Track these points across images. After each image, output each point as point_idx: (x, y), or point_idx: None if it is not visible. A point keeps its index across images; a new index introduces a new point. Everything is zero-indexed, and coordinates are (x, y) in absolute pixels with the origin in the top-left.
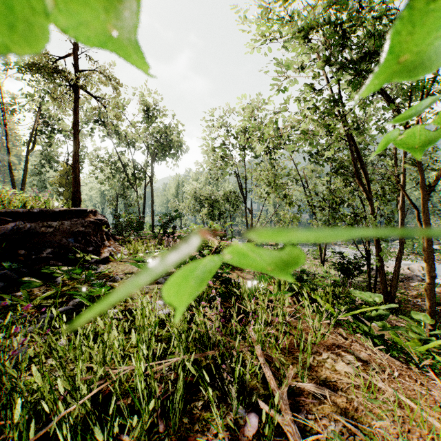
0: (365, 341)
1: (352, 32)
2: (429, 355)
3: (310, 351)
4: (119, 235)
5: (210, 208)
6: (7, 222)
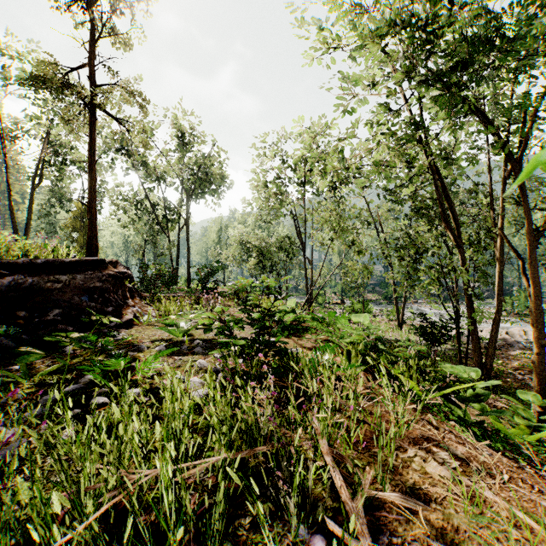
0: (461, 431)
1: (440, 34)
2: (541, 447)
3: (393, 448)
4: (146, 291)
5: (260, 258)
6: (3, 276)
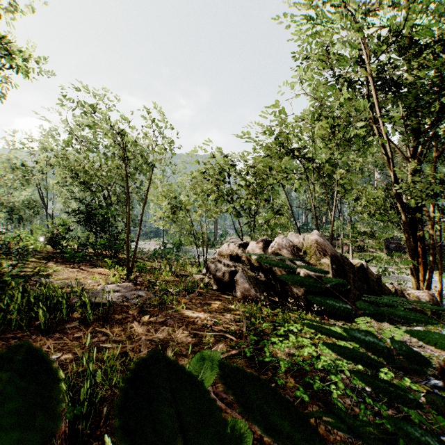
0: None
1: None
2: None
3: None
4: None
5: (9, 213)
6: None
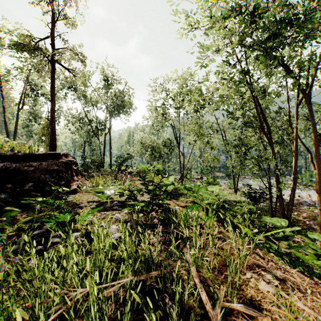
0: (278, 259)
1: (262, 17)
2: None
3: (238, 274)
4: (85, 171)
5: (153, 151)
6: None
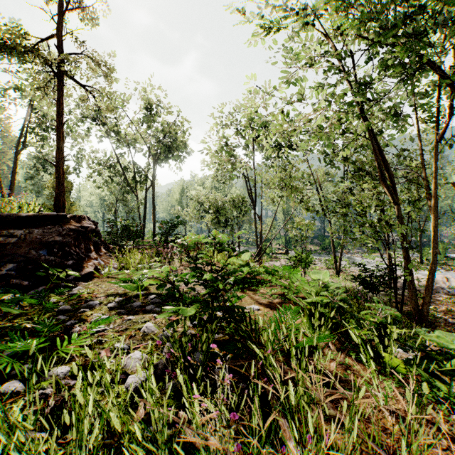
0: None
1: None
2: None
3: None
4: (113, 244)
5: (216, 214)
6: None
